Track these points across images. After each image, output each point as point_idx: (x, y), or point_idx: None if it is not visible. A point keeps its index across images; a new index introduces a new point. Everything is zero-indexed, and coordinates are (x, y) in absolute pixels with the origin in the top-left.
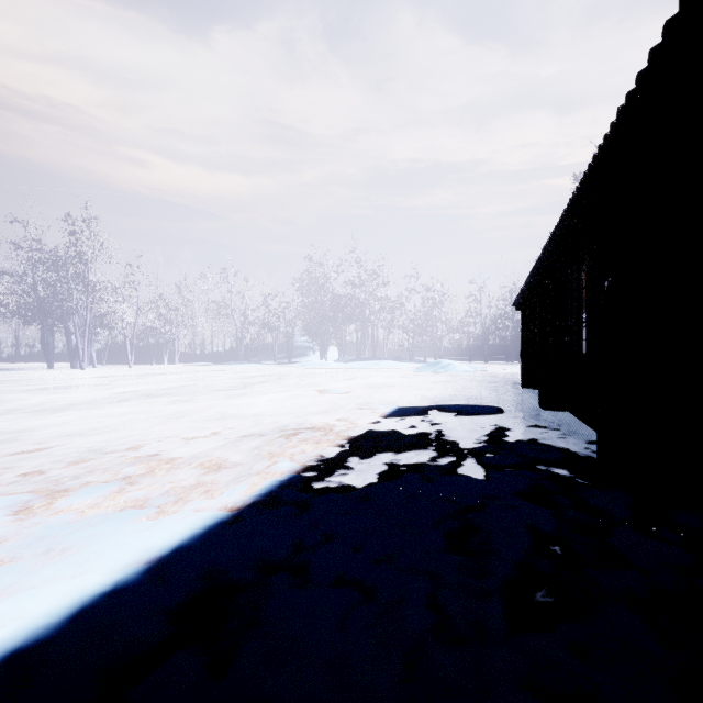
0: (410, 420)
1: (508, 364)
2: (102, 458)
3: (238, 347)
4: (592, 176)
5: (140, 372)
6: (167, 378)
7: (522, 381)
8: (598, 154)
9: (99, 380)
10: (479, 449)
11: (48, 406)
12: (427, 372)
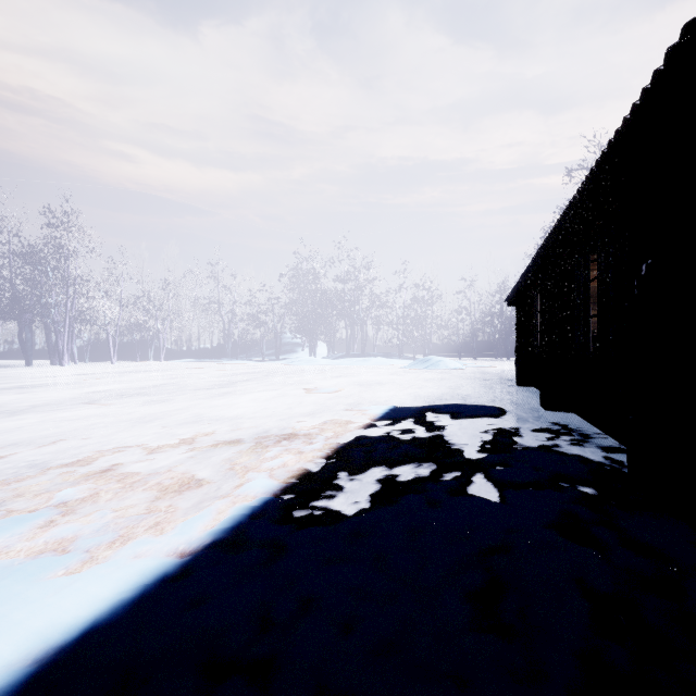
0: (404, 423)
1: (497, 360)
2: (42, 475)
3: (226, 344)
4: (615, 147)
5: (121, 370)
6: (148, 376)
7: (517, 379)
8: (630, 115)
9: (75, 378)
10: (487, 461)
11: (8, 408)
12: (418, 369)
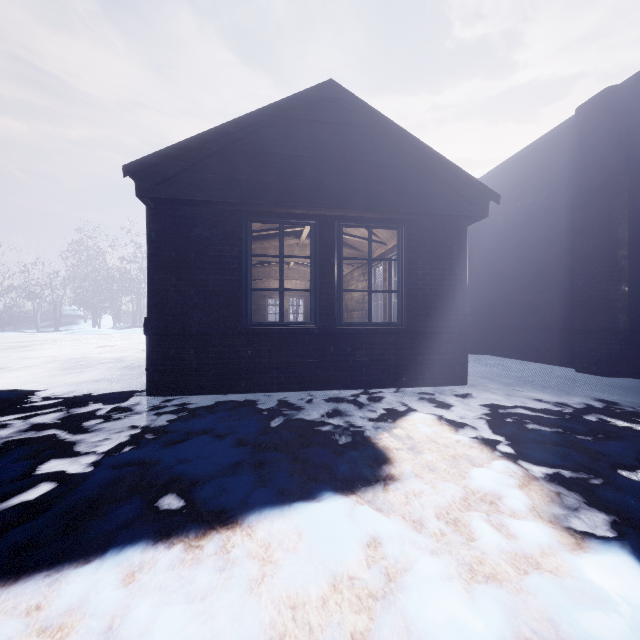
0: None
1: None
2: None
3: None
4: None
5: None
6: None
7: None
8: None
9: None
10: None
11: None
12: None
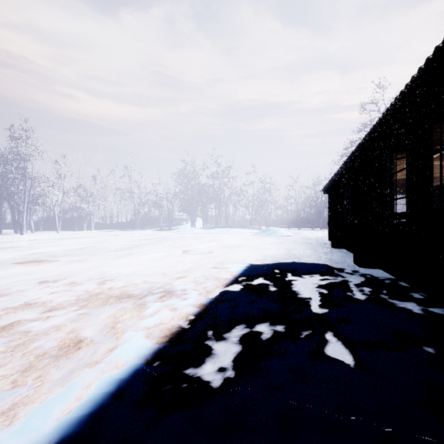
0: (258, 278)
1: (313, 230)
2: None
3: (136, 219)
4: (437, 55)
5: (62, 237)
6: (79, 241)
7: (332, 243)
8: None
9: (26, 243)
10: (332, 317)
11: None
12: (263, 236)
